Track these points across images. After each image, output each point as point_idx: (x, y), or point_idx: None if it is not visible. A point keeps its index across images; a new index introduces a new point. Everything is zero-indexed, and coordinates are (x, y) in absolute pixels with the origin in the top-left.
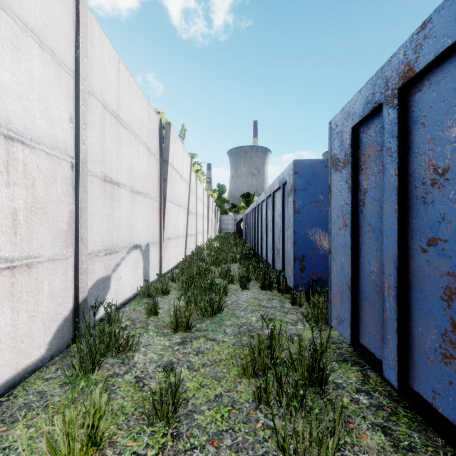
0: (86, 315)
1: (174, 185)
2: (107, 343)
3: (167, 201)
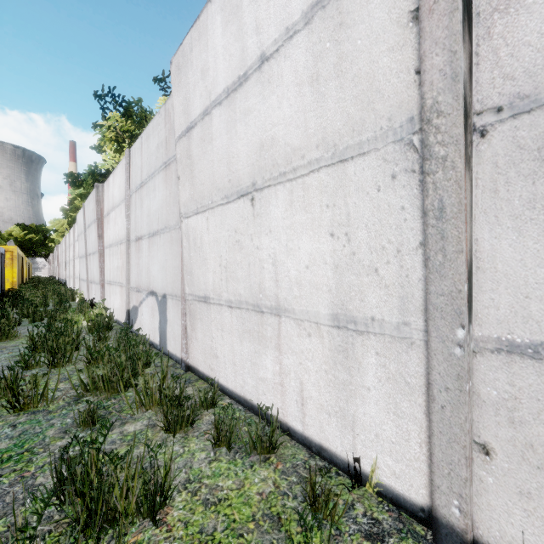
0: (112, 313)
1: (207, 159)
2: (99, 325)
3: (186, 219)
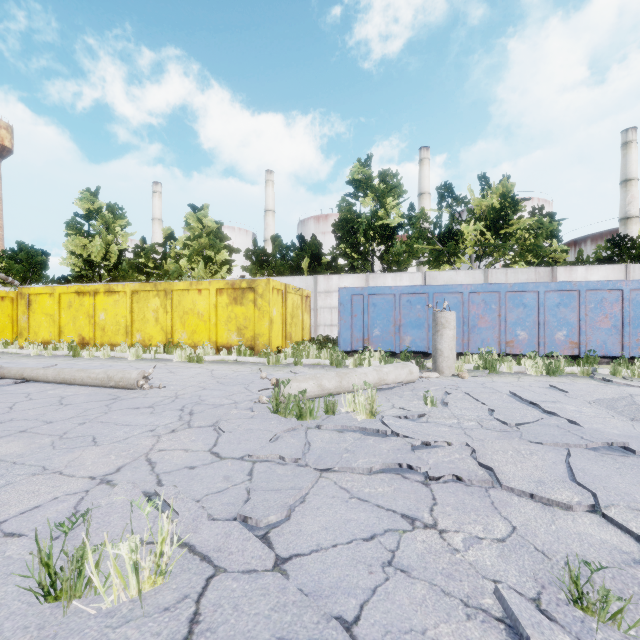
0: None
1: None
2: None
3: None
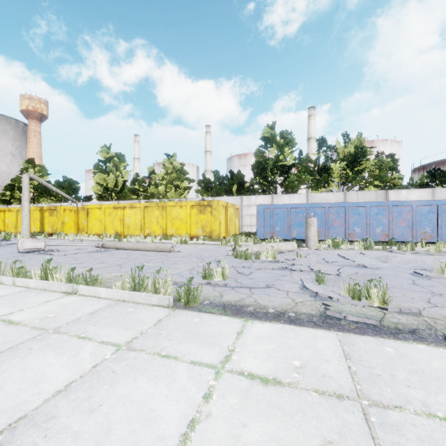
0: None
1: None
2: None
3: None
